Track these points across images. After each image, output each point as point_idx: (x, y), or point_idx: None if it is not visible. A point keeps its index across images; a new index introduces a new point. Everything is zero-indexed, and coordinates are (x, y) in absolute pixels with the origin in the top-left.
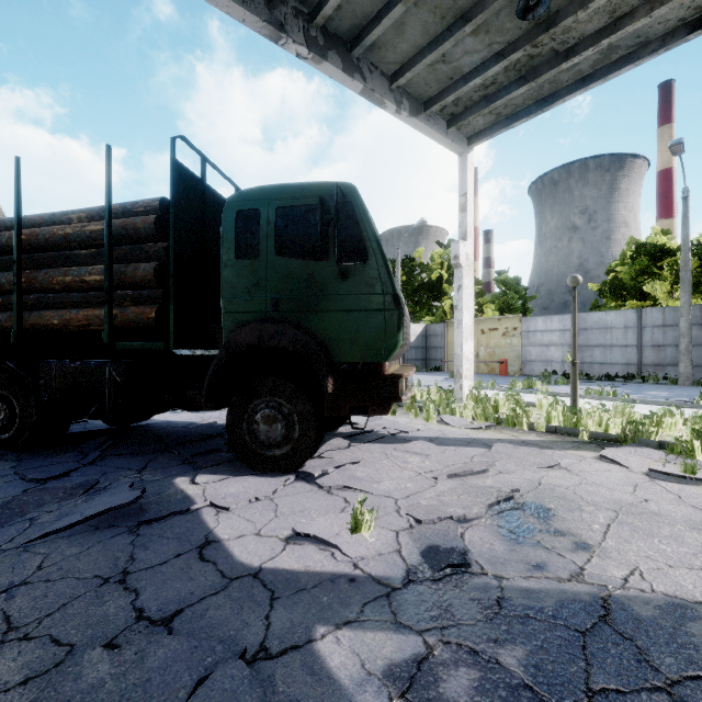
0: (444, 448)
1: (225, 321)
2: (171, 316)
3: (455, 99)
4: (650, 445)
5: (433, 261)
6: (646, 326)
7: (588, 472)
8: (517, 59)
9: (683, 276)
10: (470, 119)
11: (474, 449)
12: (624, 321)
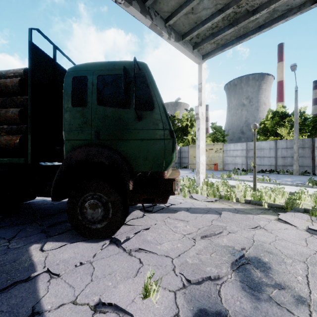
0: (195, 215)
1: (65, 145)
2: (29, 142)
3: (197, 34)
4: (300, 211)
5: (183, 117)
6: (279, 148)
7: (276, 230)
8: (228, 14)
9: (295, 126)
10: (204, 45)
11: (211, 215)
12: (269, 146)
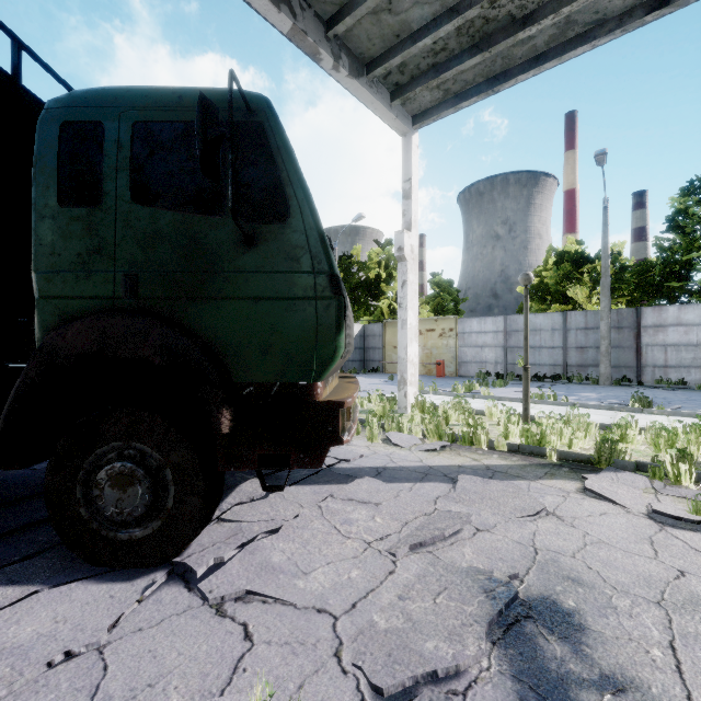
0: (397, 486)
1: (39, 313)
2: None
3: (401, 64)
4: (627, 467)
5: (371, 260)
6: (571, 328)
7: (583, 518)
8: (471, 21)
9: (604, 282)
10: (416, 91)
11: (434, 485)
12: (552, 324)
